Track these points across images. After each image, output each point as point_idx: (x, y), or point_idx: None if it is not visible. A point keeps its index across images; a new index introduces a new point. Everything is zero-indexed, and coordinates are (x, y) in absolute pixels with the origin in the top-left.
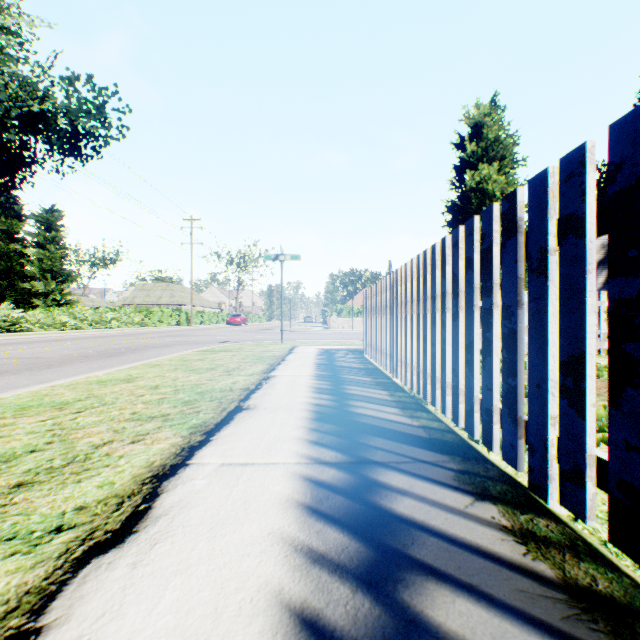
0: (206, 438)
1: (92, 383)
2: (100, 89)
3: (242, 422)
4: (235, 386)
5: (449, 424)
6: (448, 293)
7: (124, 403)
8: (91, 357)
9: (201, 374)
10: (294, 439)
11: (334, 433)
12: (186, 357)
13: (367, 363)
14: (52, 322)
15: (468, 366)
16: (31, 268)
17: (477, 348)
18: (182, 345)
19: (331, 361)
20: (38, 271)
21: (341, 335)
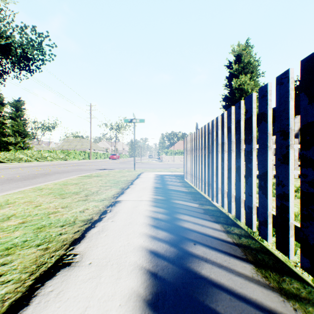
0: None
1: None
2: (39, 33)
3: None
4: (80, 216)
5: None
6: None
7: None
8: (13, 180)
9: (64, 199)
10: None
11: None
12: (68, 181)
13: (189, 187)
14: (14, 158)
15: None
16: (8, 130)
17: None
18: (76, 171)
19: (164, 185)
20: (11, 132)
21: (168, 165)
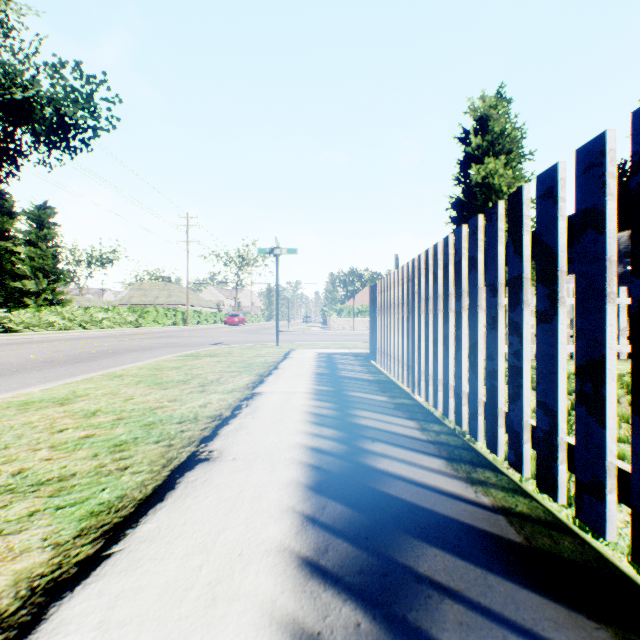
0: (100, 549)
1: (11, 406)
2: (88, 77)
3: (187, 496)
4: (203, 412)
5: (527, 488)
6: (526, 278)
7: (21, 447)
8: (56, 363)
9: (166, 390)
10: (270, 553)
11: (346, 531)
12: (161, 364)
13: (377, 373)
14: (38, 322)
15: (586, 404)
16: (22, 267)
17: (611, 373)
18: (167, 348)
19: (333, 370)
20: (29, 270)
21: (342, 336)
